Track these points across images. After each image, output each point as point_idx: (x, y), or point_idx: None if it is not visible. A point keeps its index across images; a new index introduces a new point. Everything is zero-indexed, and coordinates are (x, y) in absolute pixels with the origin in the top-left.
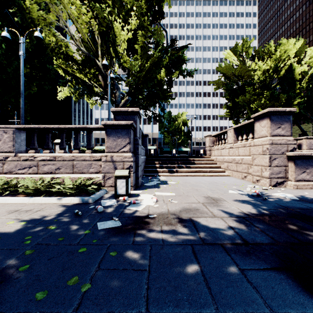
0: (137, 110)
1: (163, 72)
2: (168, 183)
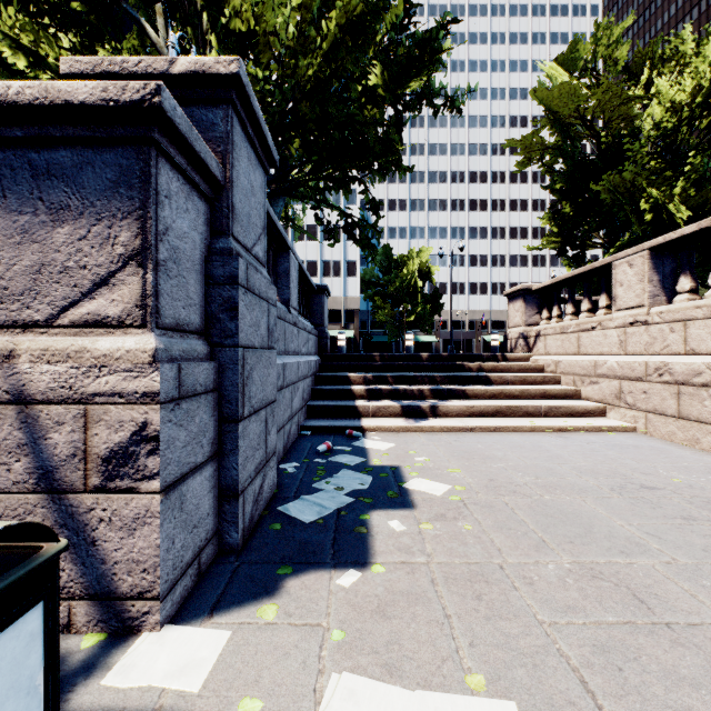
0: (226, 66)
1: (375, 79)
2: (412, 489)
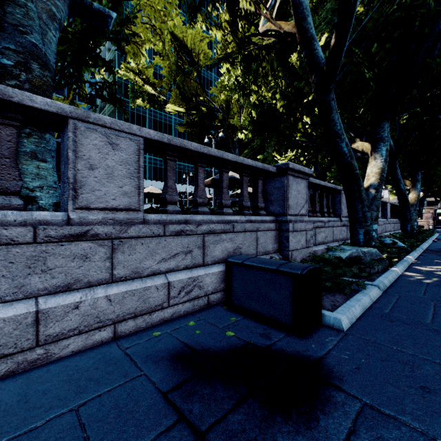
0: (433, 208)
1: None
2: None
